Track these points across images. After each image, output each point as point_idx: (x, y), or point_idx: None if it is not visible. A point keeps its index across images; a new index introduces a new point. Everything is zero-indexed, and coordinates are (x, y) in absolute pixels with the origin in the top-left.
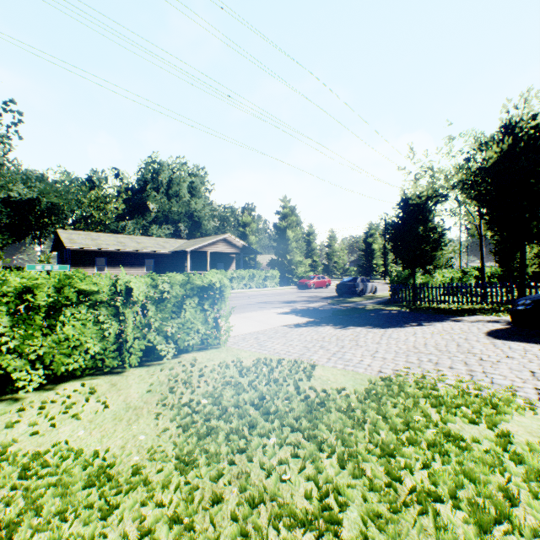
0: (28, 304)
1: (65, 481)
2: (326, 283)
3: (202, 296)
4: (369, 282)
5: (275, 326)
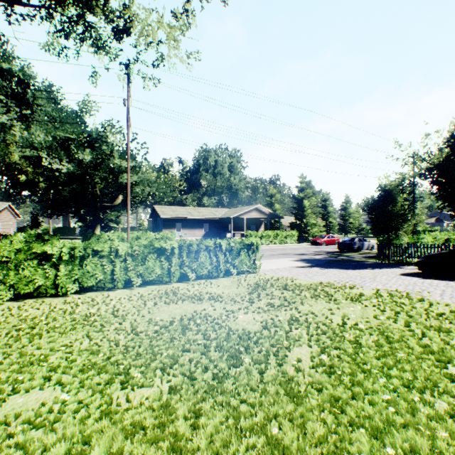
0: (190, 250)
1: (219, 295)
2: (335, 241)
3: (247, 249)
4: (366, 241)
5: (286, 266)
